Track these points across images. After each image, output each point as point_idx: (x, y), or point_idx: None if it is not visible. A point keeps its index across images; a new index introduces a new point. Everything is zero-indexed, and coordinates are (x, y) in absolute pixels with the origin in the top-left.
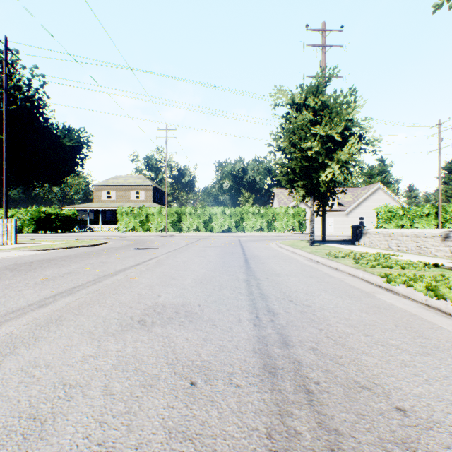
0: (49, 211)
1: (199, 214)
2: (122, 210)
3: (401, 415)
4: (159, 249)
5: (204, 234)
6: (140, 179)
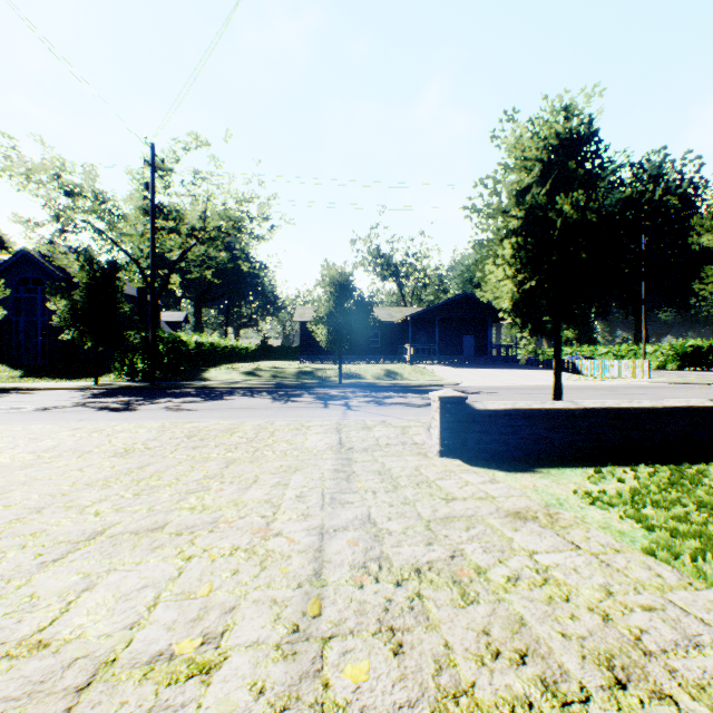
0: (697, 344)
1: None
2: None
3: None
4: None
5: None
6: None
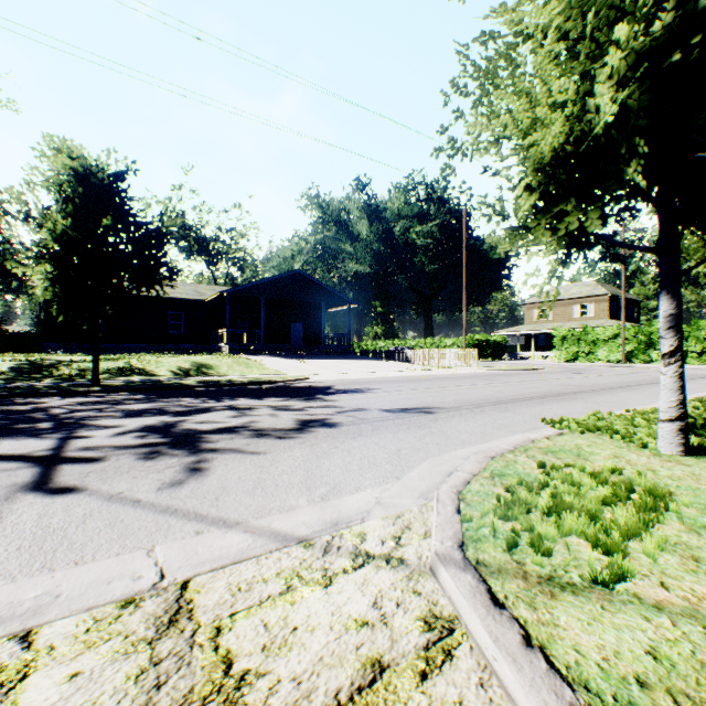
0: (480, 338)
1: (685, 335)
2: (559, 335)
3: (610, 393)
4: (589, 374)
5: (688, 366)
6: (586, 287)
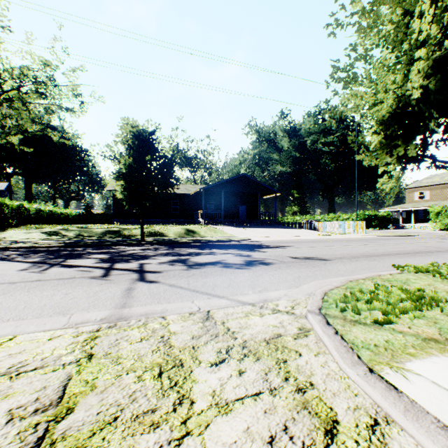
0: (370, 213)
1: None
2: (434, 210)
3: None
4: None
5: None
6: None
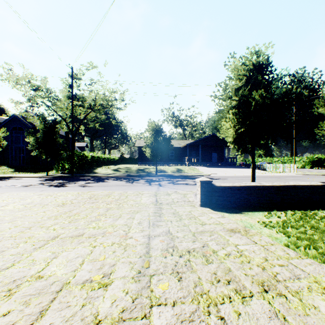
0: (319, 157)
1: None
2: None
3: None
4: None
5: None
6: None
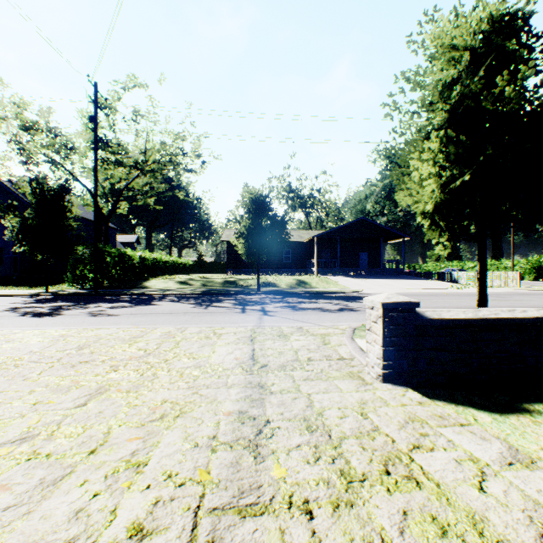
0: None
1: None
2: None
3: None
4: None
5: None
6: None
